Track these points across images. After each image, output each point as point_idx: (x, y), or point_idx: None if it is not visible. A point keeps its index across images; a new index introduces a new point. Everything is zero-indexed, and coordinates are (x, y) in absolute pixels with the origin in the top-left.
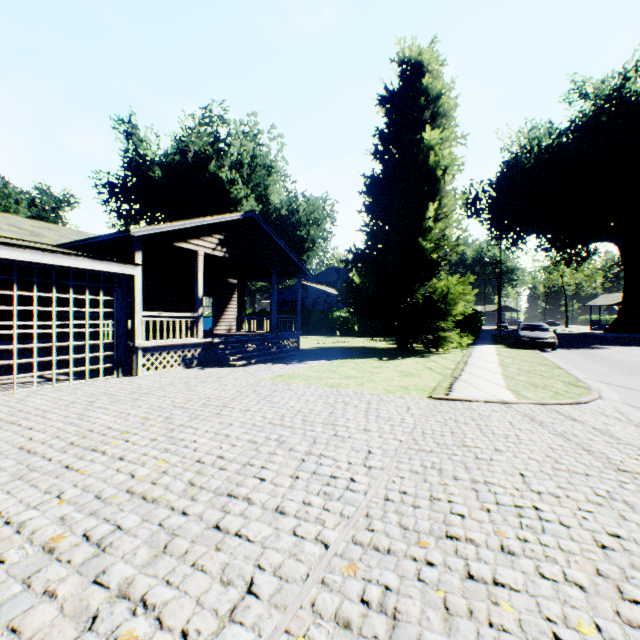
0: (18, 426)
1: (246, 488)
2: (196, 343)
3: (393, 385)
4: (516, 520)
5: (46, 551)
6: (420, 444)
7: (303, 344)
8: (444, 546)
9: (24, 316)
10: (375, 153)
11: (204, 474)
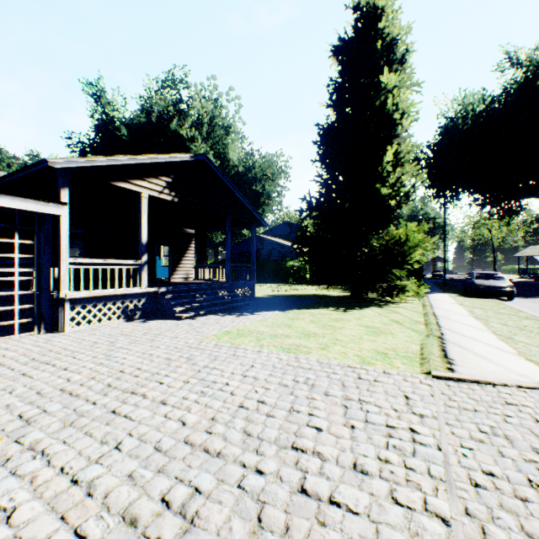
0: None
1: None
2: (139, 293)
3: (366, 349)
4: None
5: None
6: None
7: (258, 292)
8: None
9: None
10: (330, 101)
11: None
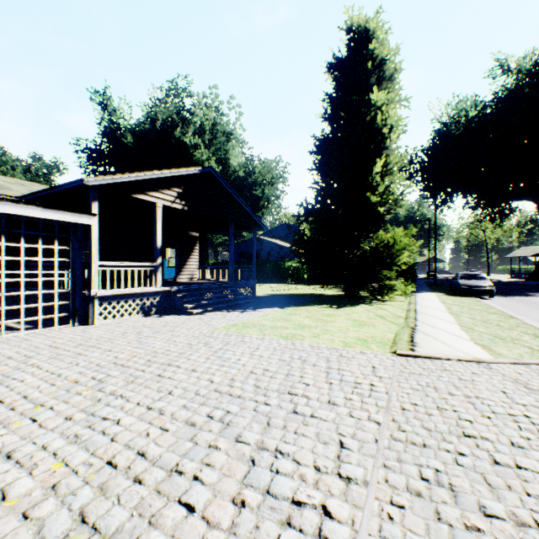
0: None
1: (161, 533)
2: (155, 291)
3: (350, 336)
4: None
5: None
6: (405, 430)
7: (258, 291)
8: None
9: None
10: (325, 115)
11: (107, 494)
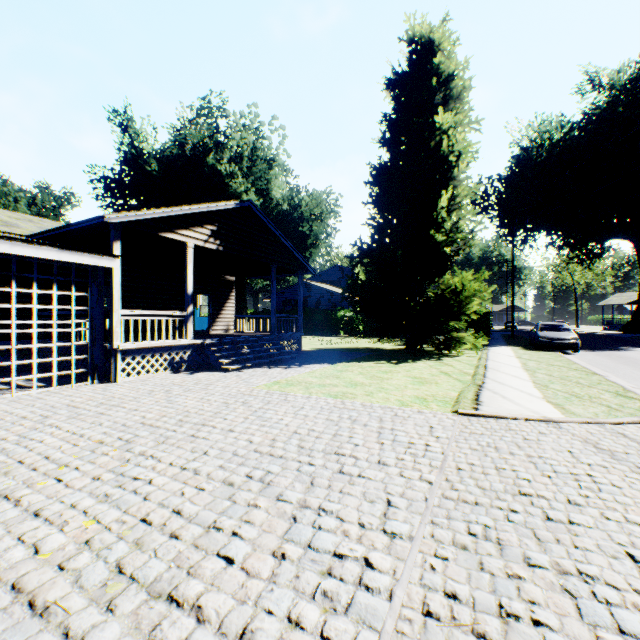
0: None
1: (200, 581)
2: (185, 345)
3: (407, 395)
4: None
5: None
6: (458, 489)
7: (305, 345)
8: None
9: None
10: (382, 139)
11: (143, 548)
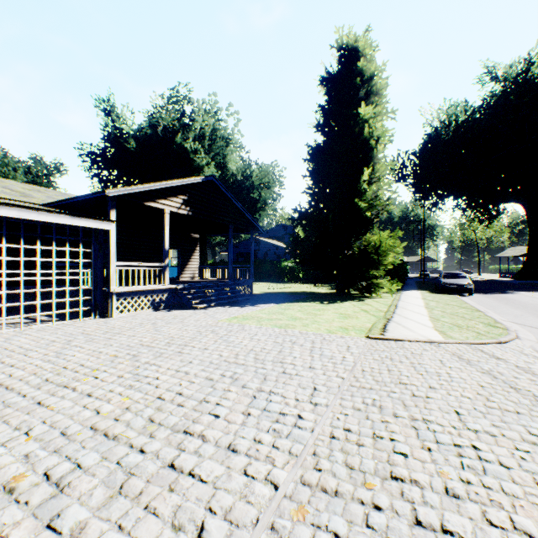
0: (1, 363)
1: (201, 425)
2: (163, 289)
3: (334, 326)
4: (457, 460)
5: (6, 491)
6: (361, 381)
7: (256, 289)
8: (390, 488)
9: (15, 265)
10: (317, 126)
11: (163, 411)
